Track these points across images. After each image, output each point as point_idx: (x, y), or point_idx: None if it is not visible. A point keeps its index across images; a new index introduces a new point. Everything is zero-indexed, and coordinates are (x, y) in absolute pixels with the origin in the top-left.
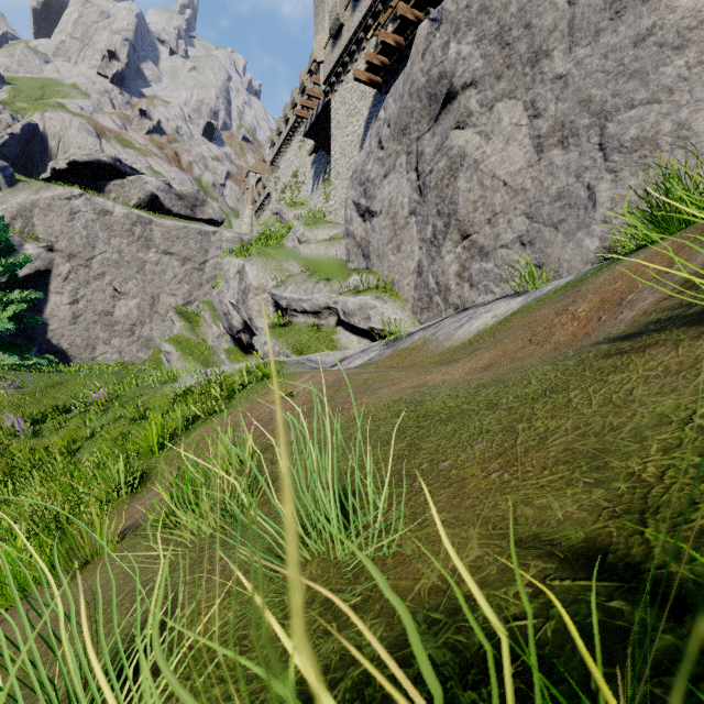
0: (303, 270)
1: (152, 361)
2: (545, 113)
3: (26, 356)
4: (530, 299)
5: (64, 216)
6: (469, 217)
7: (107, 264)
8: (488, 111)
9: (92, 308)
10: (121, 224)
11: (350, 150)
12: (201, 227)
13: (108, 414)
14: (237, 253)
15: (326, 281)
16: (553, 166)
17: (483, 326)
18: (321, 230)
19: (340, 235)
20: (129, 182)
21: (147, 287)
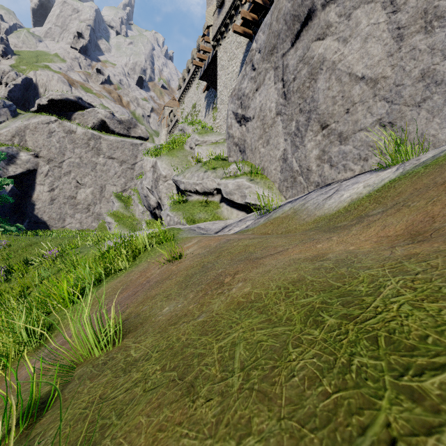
0: (196, 163)
1: (100, 228)
2: (404, 7)
3: (1, 225)
4: (410, 167)
5: (45, 134)
6: (328, 110)
7: (72, 165)
8: (346, 19)
9: (63, 194)
10: (81, 140)
11: (230, 83)
12: (133, 140)
13: (52, 267)
14: (152, 154)
15: (212, 169)
16: (416, 51)
17: (356, 195)
18: (210, 137)
19: (223, 140)
20: (87, 112)
21: (98, 180)
